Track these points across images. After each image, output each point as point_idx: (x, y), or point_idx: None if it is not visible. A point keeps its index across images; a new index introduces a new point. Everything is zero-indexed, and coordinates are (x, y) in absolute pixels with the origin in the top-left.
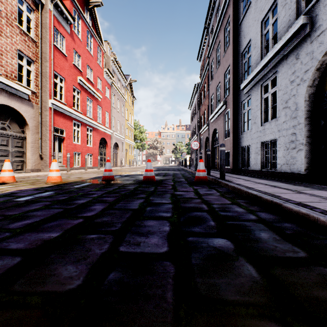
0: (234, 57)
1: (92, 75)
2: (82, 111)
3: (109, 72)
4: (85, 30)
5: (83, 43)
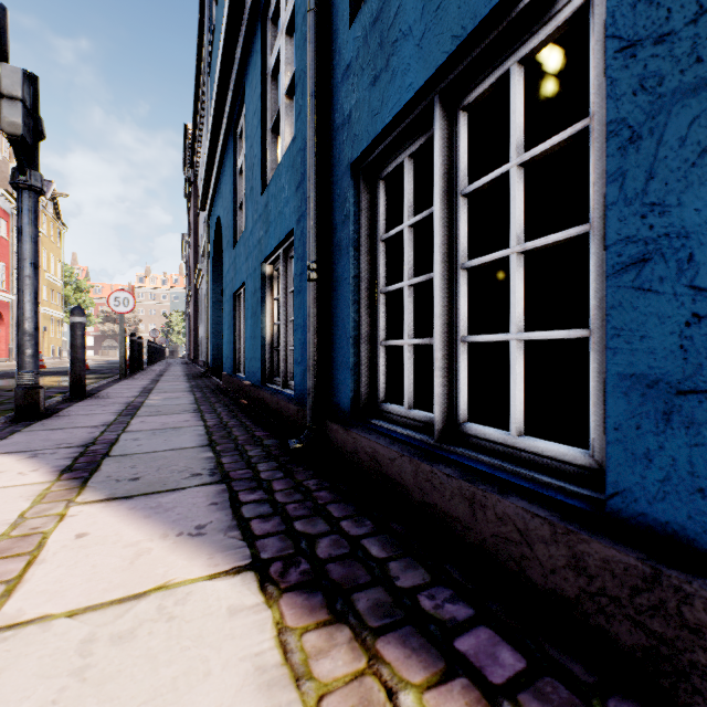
0: (195, 247)
1: None
2: None
3: (9, 194)
4: None
5: None
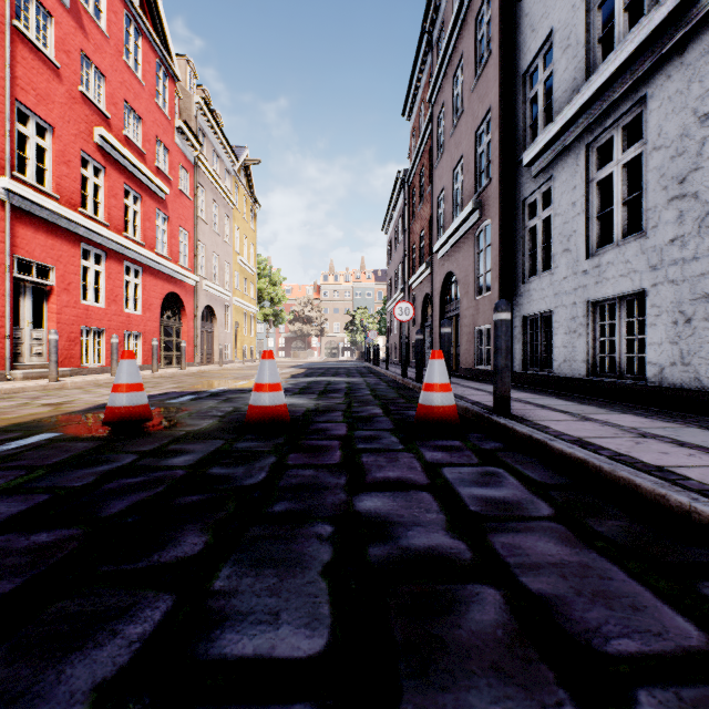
0: (503, 87)
1: (141, 133)
2: (110, 220)
3: (189, 130)
4: (119, 12)
5: (111, 42)
